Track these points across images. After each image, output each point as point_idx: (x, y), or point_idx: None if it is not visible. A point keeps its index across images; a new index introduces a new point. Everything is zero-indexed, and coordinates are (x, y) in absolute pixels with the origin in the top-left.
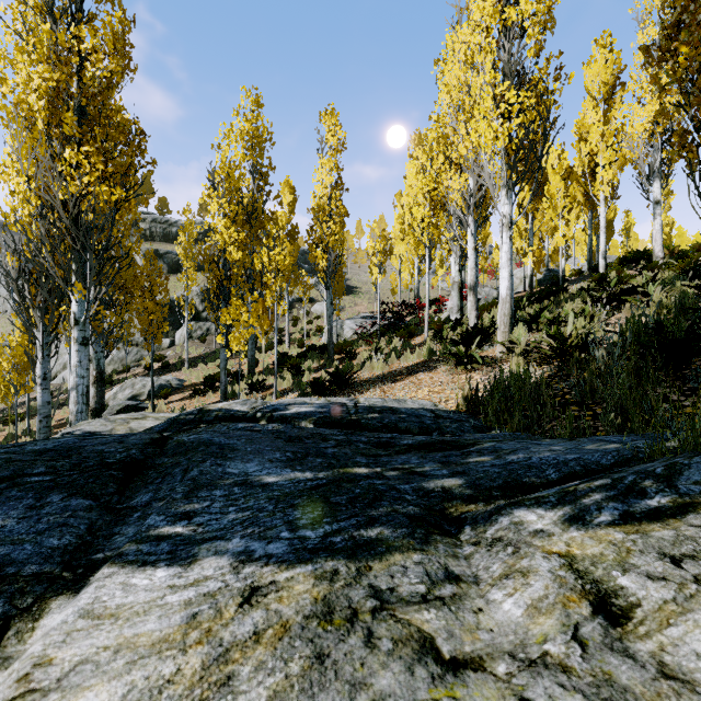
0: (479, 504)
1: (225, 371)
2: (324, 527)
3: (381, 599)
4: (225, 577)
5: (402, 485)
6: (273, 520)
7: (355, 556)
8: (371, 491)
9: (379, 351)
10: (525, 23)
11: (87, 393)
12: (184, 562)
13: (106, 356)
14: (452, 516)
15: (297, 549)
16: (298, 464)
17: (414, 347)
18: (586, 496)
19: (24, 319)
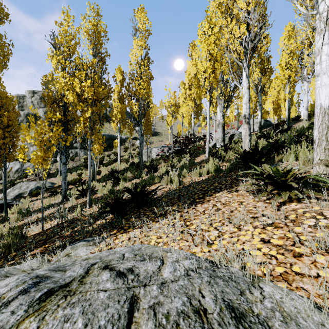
0: None
1: (64, 181)
2: None
3: None
4: None
5: None
6: None
7: None
8: None
9: (173, 166)
10: None
11: None
12: None
13: None
14: None
15: None
16: None
17: (197, 164)
18: None
19: None
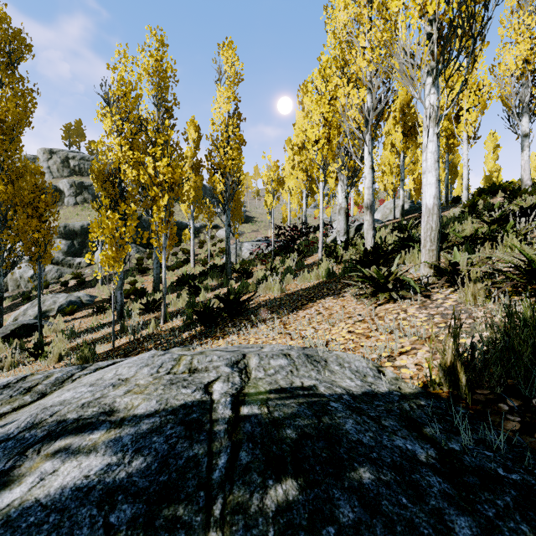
0: None
1: (120, 291)
2: None
3: None
4: None
5: None
6: None
7: None
8: None
9: (274, 270)
10: None
11: None
12: None
13: (5, 275)
14: None
15: None
16: None
17: (308, 267)
18: None
19: None
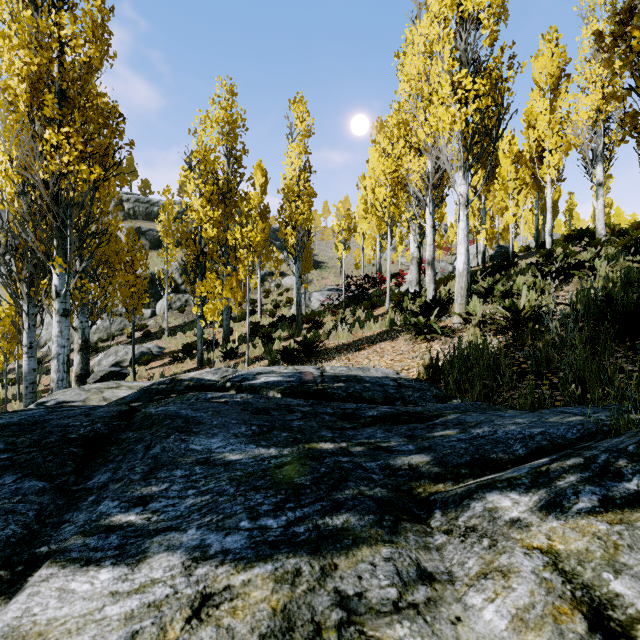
0: (447, 483)
1: (201, 340)
2: (287, 514)
3: (348, 609)
4: (174, 581)
5: (368, 463)
6: (233, 506)
7: (319, 552)
8: (337, 469)
9: (344, 321)
10: (480, 15)
11: (67, 362)
12: (132, 560)
13: (91, 326)
14: (421, 497)
15: (256, 542)
16: (263, 439)
17: (376, 318)
18: (560, 478)
19: (11, 291)
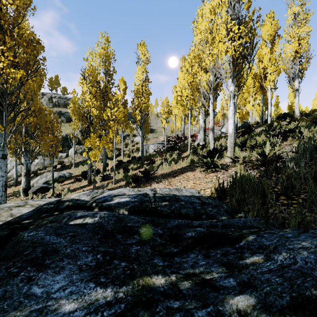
0: None
1: (90, 170)
2: None
3: None
4: None
5: (199, 311)
6: None
7: None
8: None
9: (166, 160)
10: None
11: (5, 185)
12: None
13: (31, 162)
14: None
15: None
16: (103, 273)
17: (183, 158)
18: None
19: None
